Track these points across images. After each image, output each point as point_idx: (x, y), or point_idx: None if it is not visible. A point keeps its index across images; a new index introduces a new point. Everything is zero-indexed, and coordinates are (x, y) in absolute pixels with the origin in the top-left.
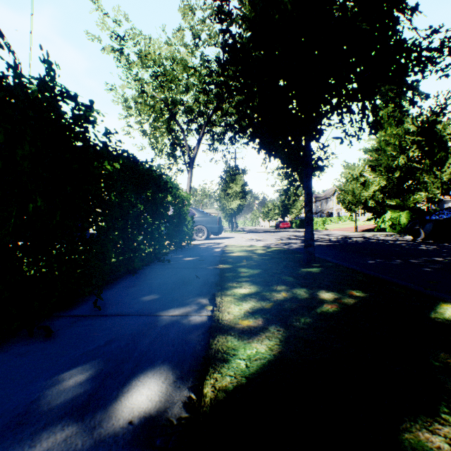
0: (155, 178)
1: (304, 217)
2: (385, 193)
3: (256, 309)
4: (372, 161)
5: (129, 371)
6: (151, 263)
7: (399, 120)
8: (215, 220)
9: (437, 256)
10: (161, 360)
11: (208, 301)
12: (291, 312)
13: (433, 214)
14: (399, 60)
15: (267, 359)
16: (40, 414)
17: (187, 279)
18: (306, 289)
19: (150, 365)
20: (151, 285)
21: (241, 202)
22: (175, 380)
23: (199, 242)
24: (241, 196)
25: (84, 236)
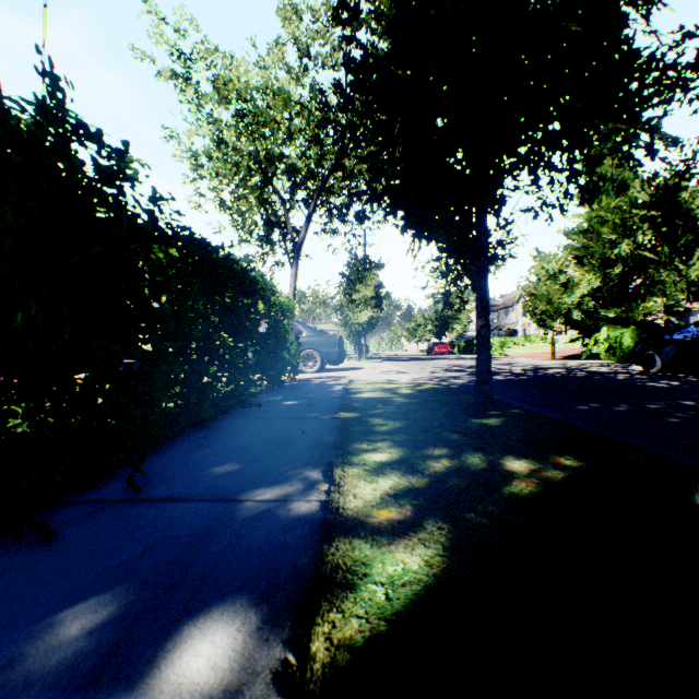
0: (237, 274)
1: (476, 336)
2: (598, 299)
3: (402, 490)
4: (578, 250)
5: (179, 606)
6: (231, 410)
7: (620, 185)
8: (334, 341)
9: (686, 399)
10: (236, 585)
11: (322, 476)
12: (460, 495)
13: (675, 332)
14: (629, 84)
15: (423, 584)
16: (8, 697)
17: (288, 436)
18: (483, 455)
19: (217, 595)
20: (228, 446)
21: (374, 313)
22: (259, 625)
23: (309, 375)
24: (374, 304)
25: (116, 367)
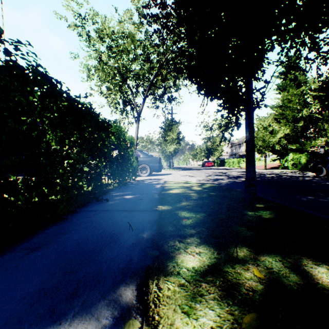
0: (92, 116)
1: (246, 156)
2: (287, 139)
3: None
4: (277, 115)
5: None
6: (88, 203)
7: (298, 83)
8: (156, 160)
9: None
10: None
11: (135, 297)
12: None
13: None
14: None
15: None
16: None
17: (118, 230)
18: (282, 257)
19: None
20: (65, 243)
21: (176, 146)
22: None
23: (143, 178)
24: (176, 142)
25: None
